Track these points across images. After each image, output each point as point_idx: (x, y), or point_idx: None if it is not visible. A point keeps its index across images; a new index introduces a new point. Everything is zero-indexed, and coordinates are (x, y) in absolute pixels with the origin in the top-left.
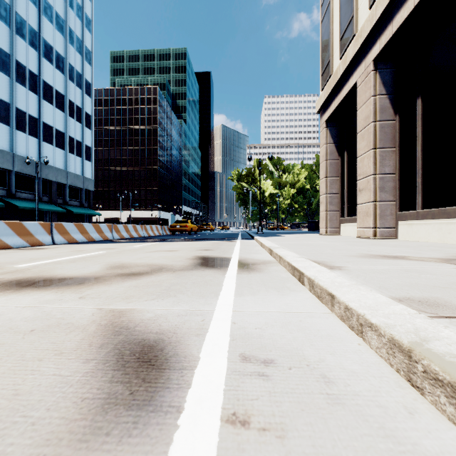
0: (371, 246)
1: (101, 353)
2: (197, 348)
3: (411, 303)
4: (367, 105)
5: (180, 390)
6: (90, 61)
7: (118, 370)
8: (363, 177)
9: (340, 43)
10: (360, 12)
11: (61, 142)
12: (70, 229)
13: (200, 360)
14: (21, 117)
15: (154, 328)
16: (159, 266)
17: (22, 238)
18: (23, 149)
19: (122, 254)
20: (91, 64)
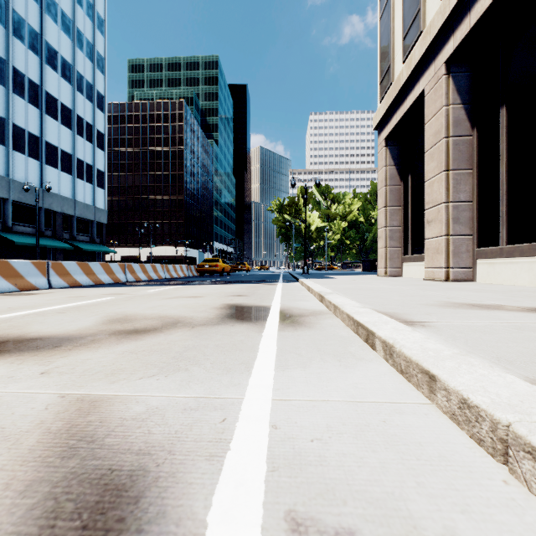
0: (448, 291)
1: (17, 509)
2: (205, 493)
3: None
4: (437, 118)
5: None
6: (102, 69)
7: None
8: (433, 205)
9: (404, 43)
10: (428, 4)
11: (68, 166)
12: (72, 269)
13: (206, 535)
14: (18, 135)
15: (137, 439)
16: (174, 319)
17: (8, 280)
18: (22, 174)
19: (131, 301)
20: (104, 73)
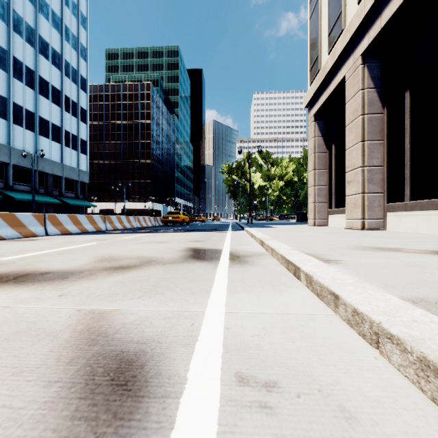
0: (362, 238)
1: (69, 371)
2: (184, 363)
3: (428, 306)
4: (355, 99)
5: (160, 433)
6: (85, 58)
7: (85, 398)
8: (352, 169)
9: (329, 39)
10: (348, 7)
11: (57, 136)
12: (64, 220)
13: (187, 383)
14: (17, 111)
15: (136, 335)
16: (148, 259)
17: (15, 229)
18: (20, 143)
19: (113, 245)
20: (86, 60)
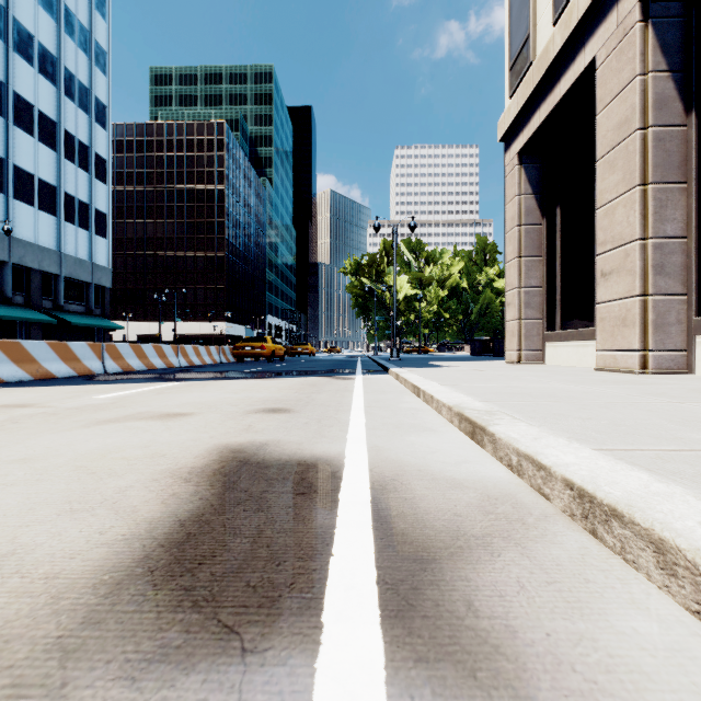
0: None
1: None
2: None
3: None
4: (624, 98)
5: None
6: (104, 68)
7: None
8: (614, 246)
9: None
10: None
11: (50, 203)
12: None
13: None
14: None
15: None
16: None
17: None
18: None
19: None
20: (107, 73)
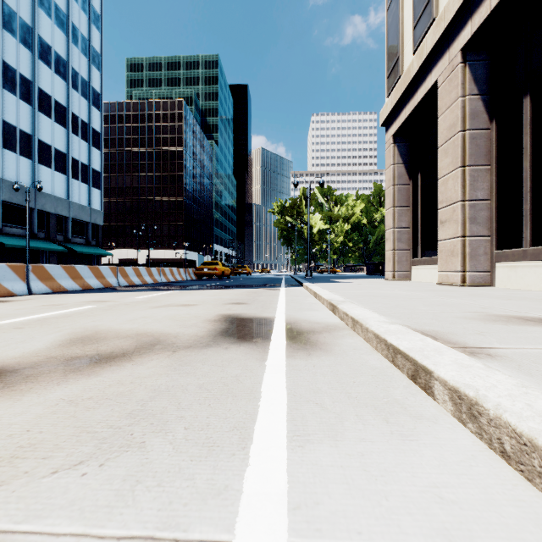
0: (475, 299)
1: None
2: None
3: None
4: (452, 110)
5: None
6: (98, 66)
7: None
8: (447, 204)
9: (414, 33)
10: None
11: (62, 165)
12: (56, 273)
13: None
14: (9, 132)
15: None
16: (153, 338)
17: None
18: (13, 173)
19: (112, 310)
20: (100, 70)
